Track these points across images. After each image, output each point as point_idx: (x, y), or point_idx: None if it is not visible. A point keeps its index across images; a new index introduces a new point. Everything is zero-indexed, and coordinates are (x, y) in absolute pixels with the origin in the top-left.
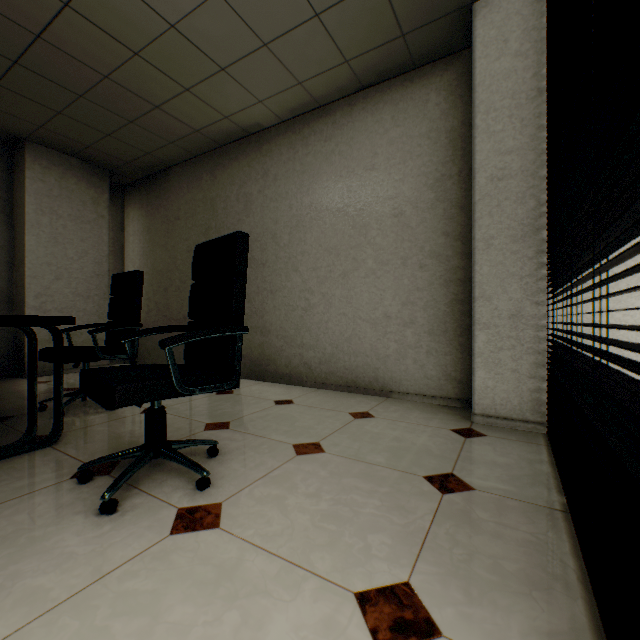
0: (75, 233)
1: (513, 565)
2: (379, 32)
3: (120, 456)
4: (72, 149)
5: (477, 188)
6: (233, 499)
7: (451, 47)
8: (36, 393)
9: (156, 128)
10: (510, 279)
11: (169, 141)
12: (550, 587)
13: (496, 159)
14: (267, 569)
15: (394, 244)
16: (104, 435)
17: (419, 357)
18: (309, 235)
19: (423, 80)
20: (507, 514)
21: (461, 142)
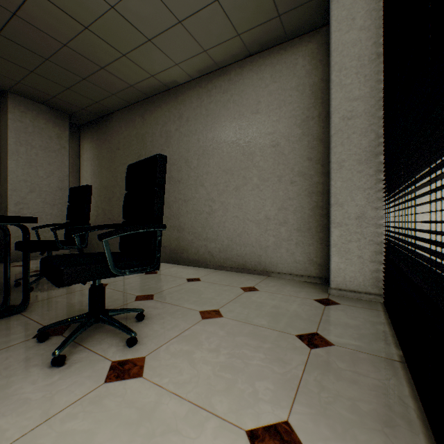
0: (44, 159)
1: (367, 406)
2: (262, 13)
3: (69, 321)
4: (42, 99)
5: (333, 125)
6: (154, 354)
7: (313, 25)
8: (9, 274)
9: (102, 83)
10: (356, 191)
11: (112, 93)
12: (397, 424)
13: (346, 104)
14: (178, 411)
15: (272, 166)
16: (61, 305)
17: (290, 247)
18: (212, 160)
19: (293, 49)
20: (359, 364)
21: (320, 93)
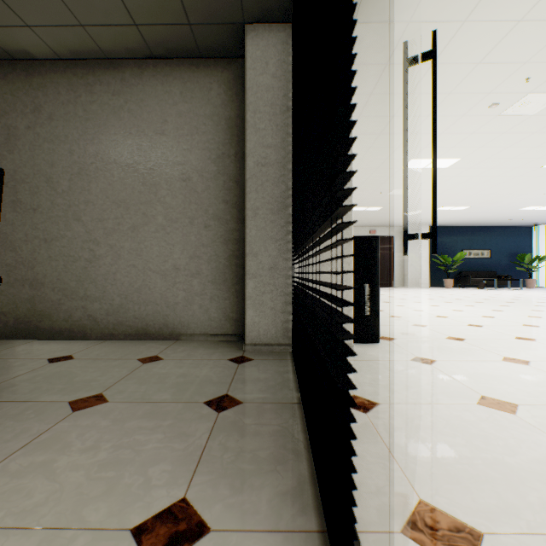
0: None
1: (266, 452)
2: (168, 11)
3: None
4: None
5: (248, 169)
6: None
7: (230, 52)
8: None
9: None
10: (270, 241)
11: None
12: (288, 459)
13: (261, 150)
14: None
15: (183, 205)
16: None
17: (204, 303)
18: (95, 185)
19: (208, 70)
20: (264, 415)
21: (237, 130)
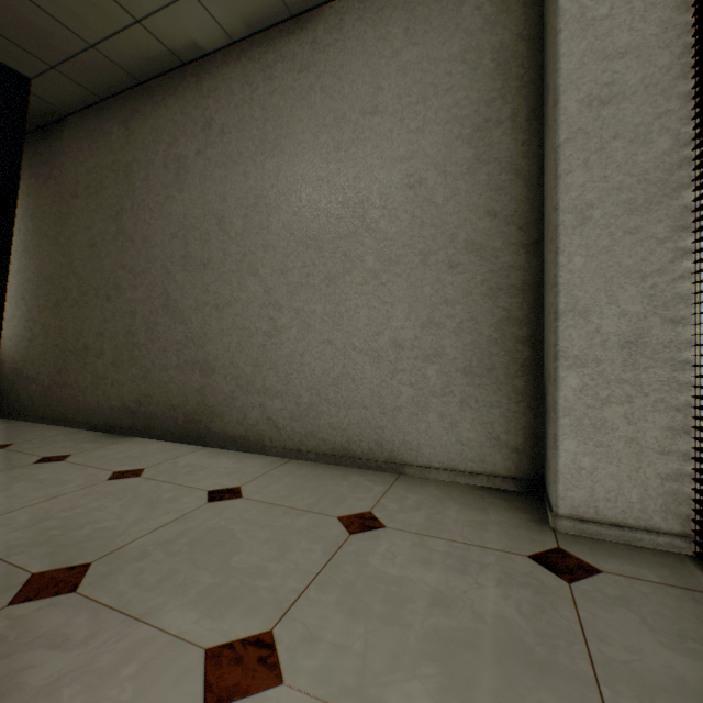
0: None
1: None
2: None
3: None
4: None
5: (563, 119)
6: None
7: None
8: None
9: (17, 32)
10: (624, 278)
11: (48, 63)
12: None
13: (598, 67)
14: None
15: (409, 231)
16: None
17: (449, 410)
18: (275, 219)
19: None
20: None
21: (516, 66)
